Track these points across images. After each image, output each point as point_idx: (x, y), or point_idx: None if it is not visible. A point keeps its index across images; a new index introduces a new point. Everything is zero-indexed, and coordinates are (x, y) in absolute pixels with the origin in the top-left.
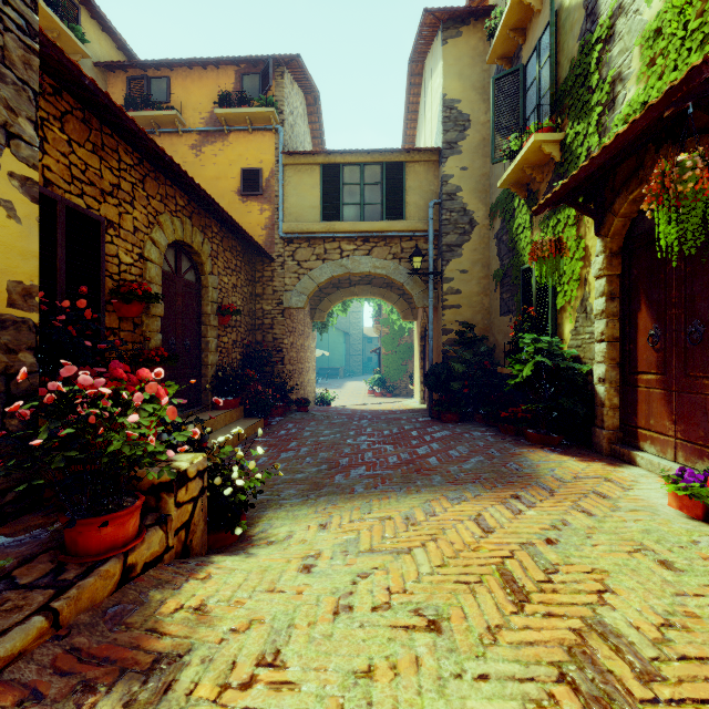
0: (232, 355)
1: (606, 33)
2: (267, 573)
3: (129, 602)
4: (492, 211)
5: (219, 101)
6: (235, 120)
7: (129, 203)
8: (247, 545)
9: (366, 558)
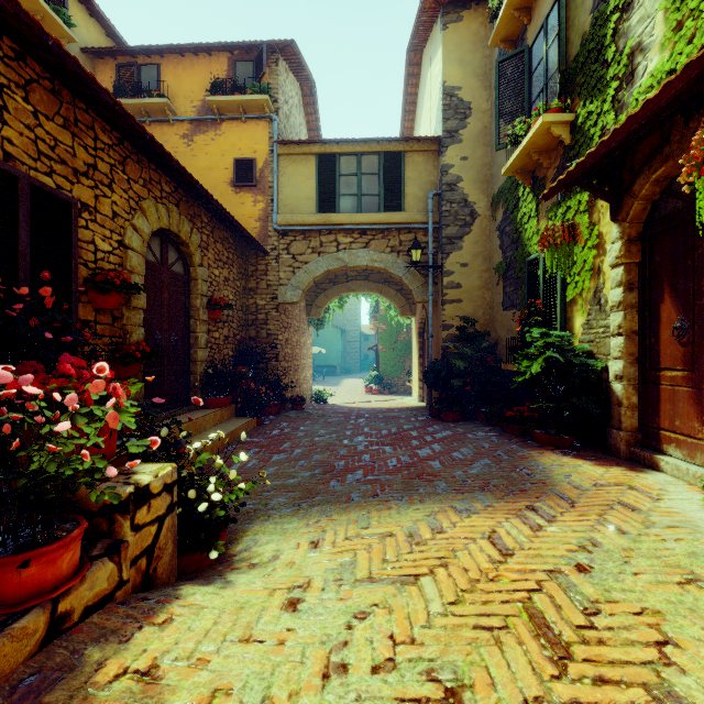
0: (223, 351)
1: (623, 2)
2: (243, 612)
3: (53, 667)
4: (494, 201)
5: (211, 88)
6: (228, 108)
7: (106, 185)
8: (226, 568)
9: (363, 590)
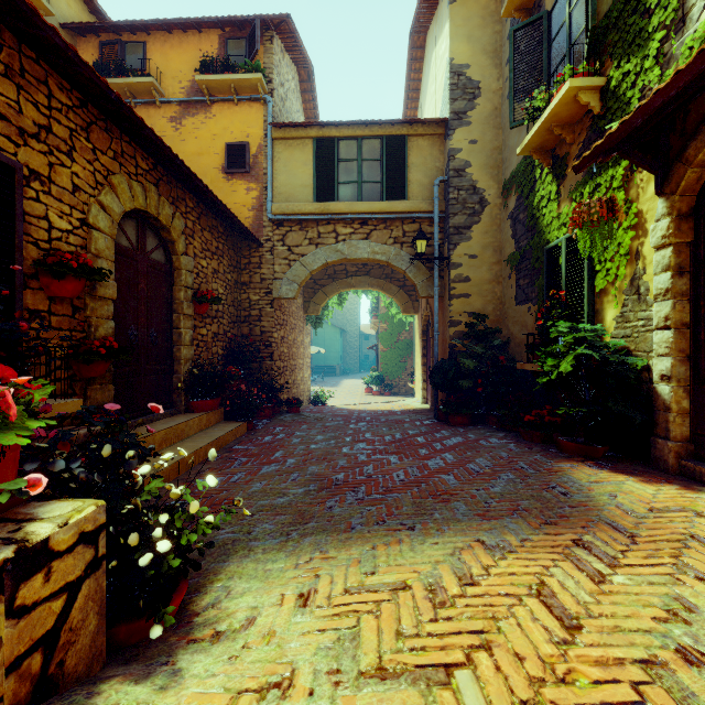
0: (212, 349)
1: None
2: None
3: None
4: (506, 187)
5: (201, 67)
6: (218, 89)
7: (65, 153)
8: (180, 640)
9: (371, 698)
